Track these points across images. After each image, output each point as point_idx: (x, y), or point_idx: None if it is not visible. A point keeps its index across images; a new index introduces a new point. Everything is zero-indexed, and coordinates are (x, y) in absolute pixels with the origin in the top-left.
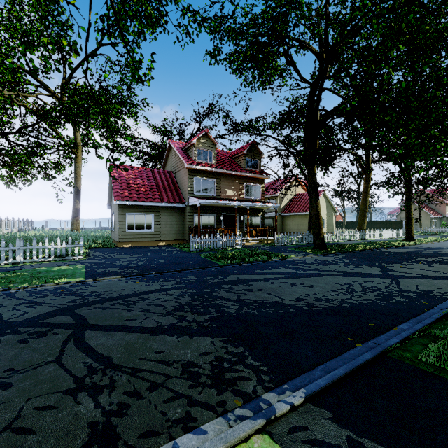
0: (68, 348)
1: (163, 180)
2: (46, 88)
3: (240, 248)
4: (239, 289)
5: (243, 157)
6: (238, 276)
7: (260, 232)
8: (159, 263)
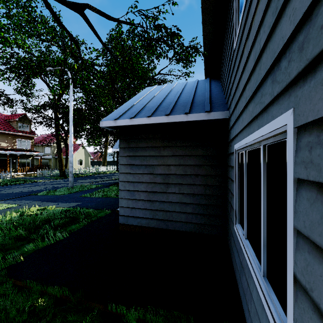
0: None
1: None
2: None
3: (10, 179)
4: None
5: (16, 122)
6: None
7: (28, 169)
8: None
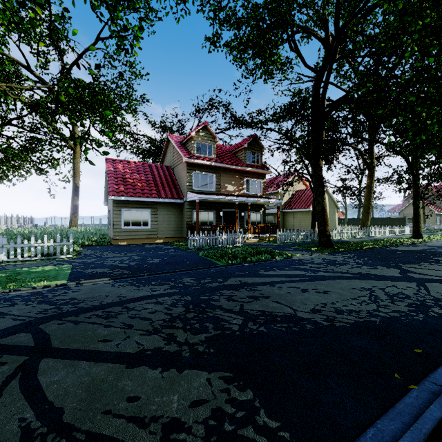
0: (8, 391)
1: (161, 175)
2: (44, 83)
3: (241, 245)
4: (241, 296)
5: (243, 151)
6: (240, 279)
7: (261, 228)
8: (153, 263)
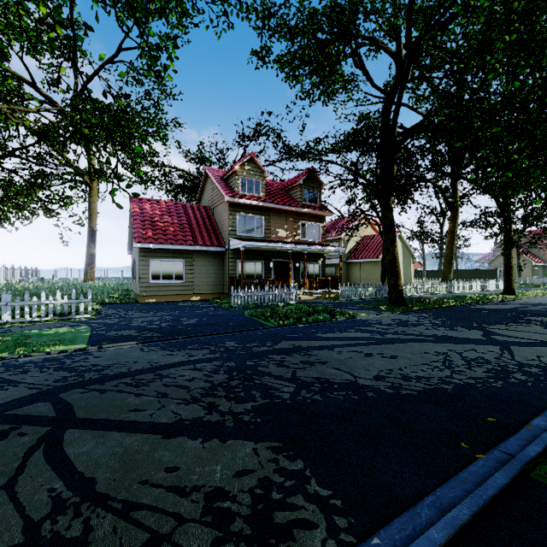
0: (32, 462)
1: (197, 218)
2: (53, 104)
3: (295, 303)
4: (294, 361)
5: (298, 188)
6: (293, 342)
7: (320, 283)
8: (189, 324)
